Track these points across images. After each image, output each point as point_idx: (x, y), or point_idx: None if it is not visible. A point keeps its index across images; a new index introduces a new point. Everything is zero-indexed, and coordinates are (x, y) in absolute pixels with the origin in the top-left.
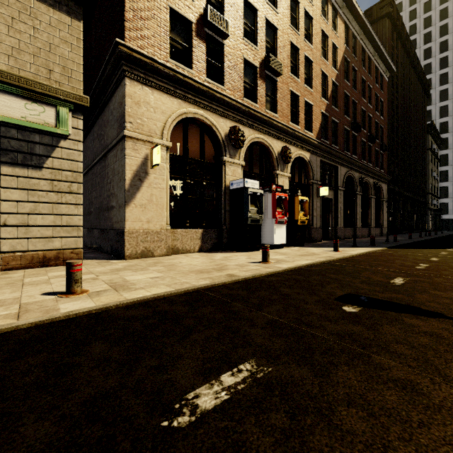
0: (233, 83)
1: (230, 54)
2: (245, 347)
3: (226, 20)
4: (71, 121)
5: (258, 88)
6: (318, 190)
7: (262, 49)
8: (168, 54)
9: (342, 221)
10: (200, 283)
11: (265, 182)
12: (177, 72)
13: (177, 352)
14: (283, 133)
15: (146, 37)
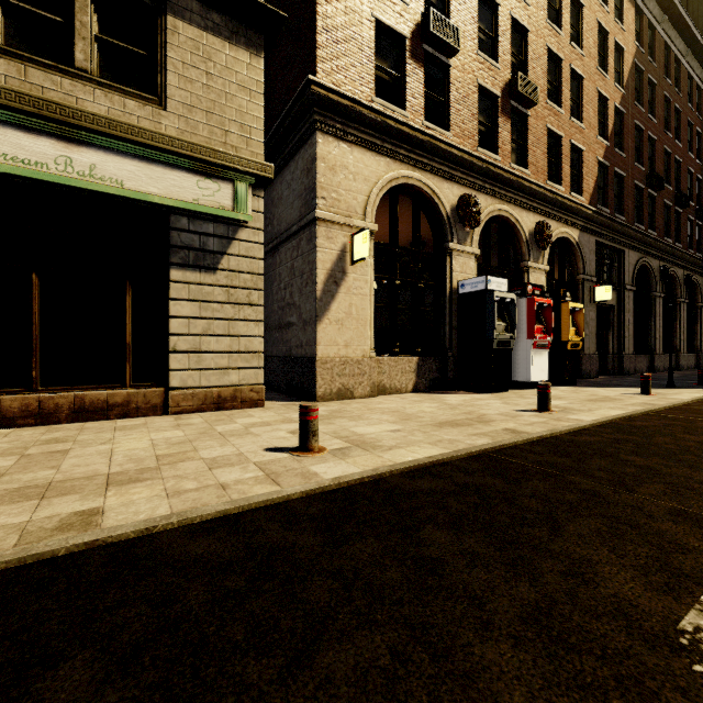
0: (462, 125)
1: (458, 80)
2: (685, 553)
3: (455, 28)
4: (250, 201)
5: (499, 130)
6: (593, 291)
7: (505, 67)
8: (373, 91)
9: (631, 342)
10: (479, 442)
11: (508, 280)
12: (387, 117)
13: (573, 551)
14: (537, 200)
15: (344, 68)
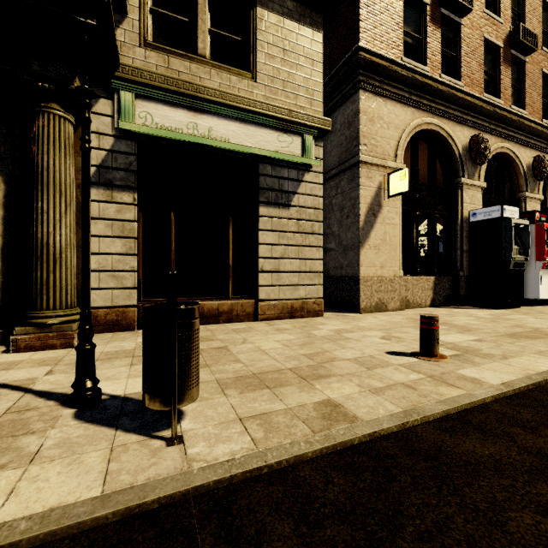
0: (471, 75)
1: (468, 36)
2: None
3: None
4: (313, 150)
5: (501, 77)
6: None
7: (506, 21)
8: (402, 52)
9: None
10: None
11: None
12: (415, 72)
13: None
14: (534, 136)
15: (380, 35)
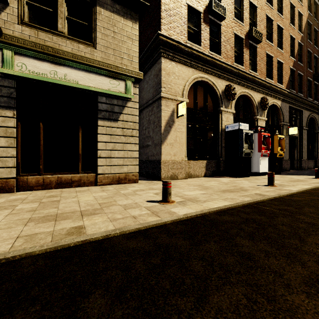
0: (227, 52)
1: (225, 31)
2: None
3: (224, 7)
4: (132, 89)
5: (244, 54)
6: (288, 129)
7: (246, 25)
8: (186, 38)
9: (305, 154)
10: (246, 199)
11: None
12: (193, 49)
13: (316, 251)
14: (261, 87)
15: (173, 27)
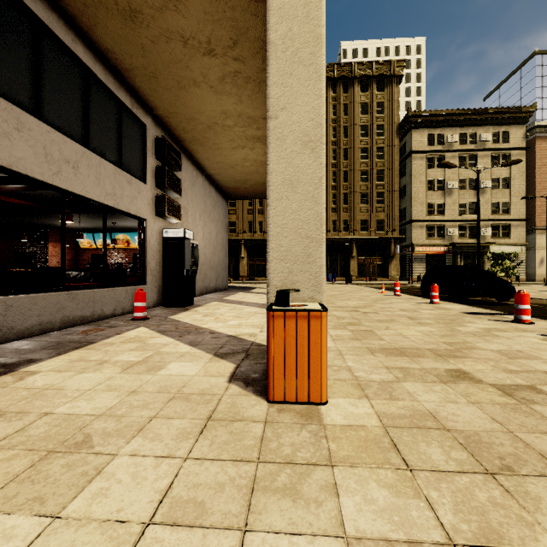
0: None
1: None
2: None
3: None
4: (523, 249)
5: None
6: None
7: None
8: None
9: None
10: None
11: None
12: None
13: None
14: None
15: (542, 220)
